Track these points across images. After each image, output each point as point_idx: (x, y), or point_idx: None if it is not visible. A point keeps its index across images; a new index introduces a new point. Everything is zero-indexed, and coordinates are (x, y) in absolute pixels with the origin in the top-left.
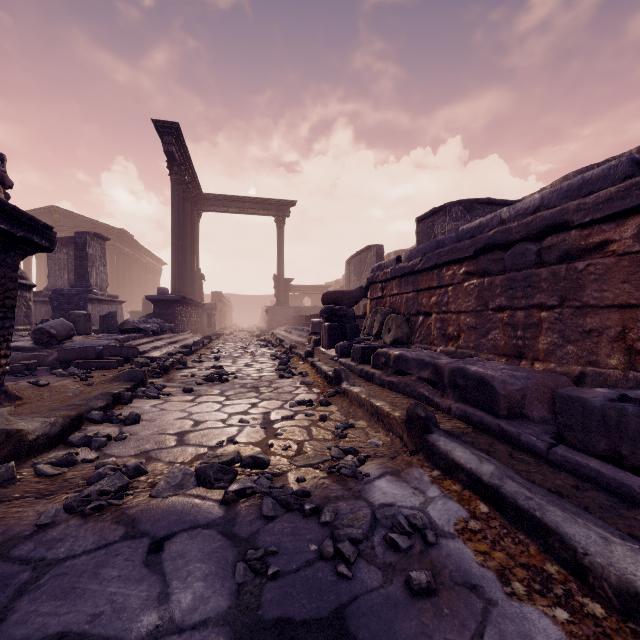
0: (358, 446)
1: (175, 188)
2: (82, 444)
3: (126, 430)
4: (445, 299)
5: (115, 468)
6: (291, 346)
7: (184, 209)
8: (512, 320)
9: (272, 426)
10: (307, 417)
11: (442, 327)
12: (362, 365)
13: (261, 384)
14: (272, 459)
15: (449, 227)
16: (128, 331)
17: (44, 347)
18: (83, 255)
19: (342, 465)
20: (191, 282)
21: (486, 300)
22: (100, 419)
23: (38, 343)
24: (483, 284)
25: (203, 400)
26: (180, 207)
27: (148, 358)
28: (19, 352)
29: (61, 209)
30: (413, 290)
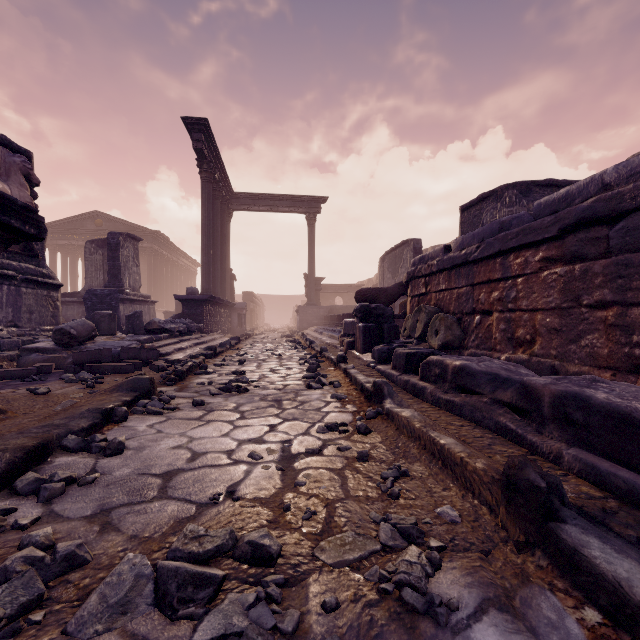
0: (421, 519)
1: (205, 186)
2: (30, 491)
3: (101, 465)
4: (512, 294)
5: (33, 557)
6: (321, 349)
7: (214, 208)
8: (623, 320)
9: (292, 465)
10: (340, 452)
11: (508, 329)
12: (407, 375)
13: (285, 396)
14: (285, 540)
15: (501, 214)
16: (154, 331)
17: (65, 348)
18: (116, 255)
19: (403, 577)
20: (222, 282)
21: (577, 294)
22: (76, 446)
23: (59, 344)
24: (572, 272)
25: (212, 418)
26: (210, 205)
27: (169, 361)
28: (40, 353)
29: (103, 214)
30: (467, 284)
